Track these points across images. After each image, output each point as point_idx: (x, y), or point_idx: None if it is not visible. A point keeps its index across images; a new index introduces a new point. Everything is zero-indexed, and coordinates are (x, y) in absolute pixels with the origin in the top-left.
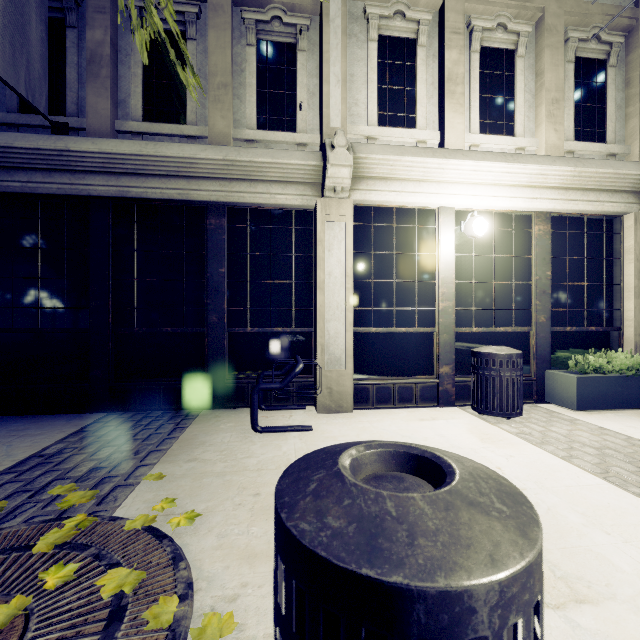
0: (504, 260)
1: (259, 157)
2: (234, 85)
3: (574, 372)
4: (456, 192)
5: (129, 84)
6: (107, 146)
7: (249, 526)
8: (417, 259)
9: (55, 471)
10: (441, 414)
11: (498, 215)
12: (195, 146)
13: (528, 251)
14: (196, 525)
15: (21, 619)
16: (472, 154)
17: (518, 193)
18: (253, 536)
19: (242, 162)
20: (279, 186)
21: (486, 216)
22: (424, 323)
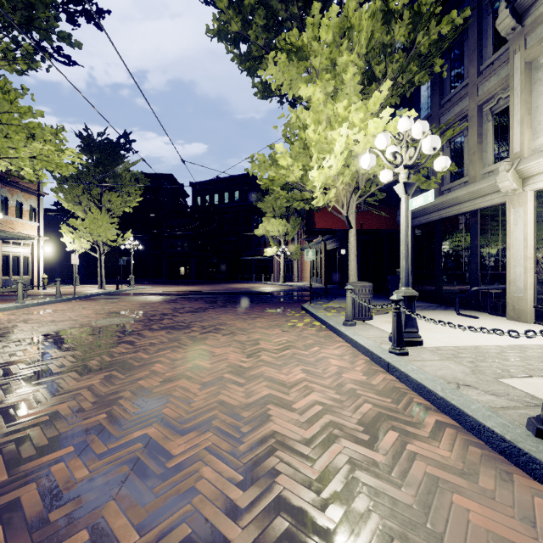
0: None
1: (481, 185)
2: (483, 146)
3: None
4: None
5: None
6: (433, 202)
7: None
8: None
9: None
10: None
11: None
12: (460, 189)
13: None
14: None
15: None
16: None
17: None
18: None
19: (475, 190)
20: (496, 194)
21: None
22: None
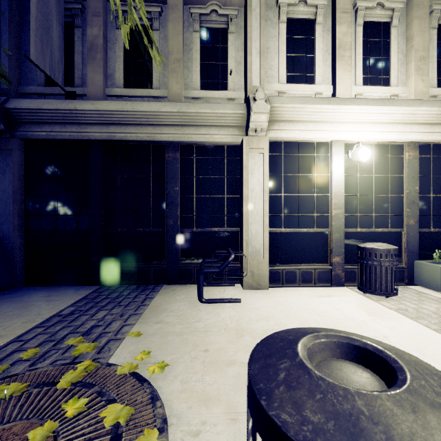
0: (382, 178)
1: (202, 109)
2: (184, 60)
3: (437, 262)
4: (345, 129)
5: (115, 63)
6: (101, 106)
7: (203, 375)
8: (315, 179)
9: (69, 327)
10: (334, 292)
11: (377, 145)
12: (158, 103)
13: (400, 171)
14: (165, 372)
15: (51, 439)
16: (358, 101)
17: (393, 128)
18: (206, 383)
19: (190, 113)
20: (216, 129)
21: (368, 146)
22: (320, 225)
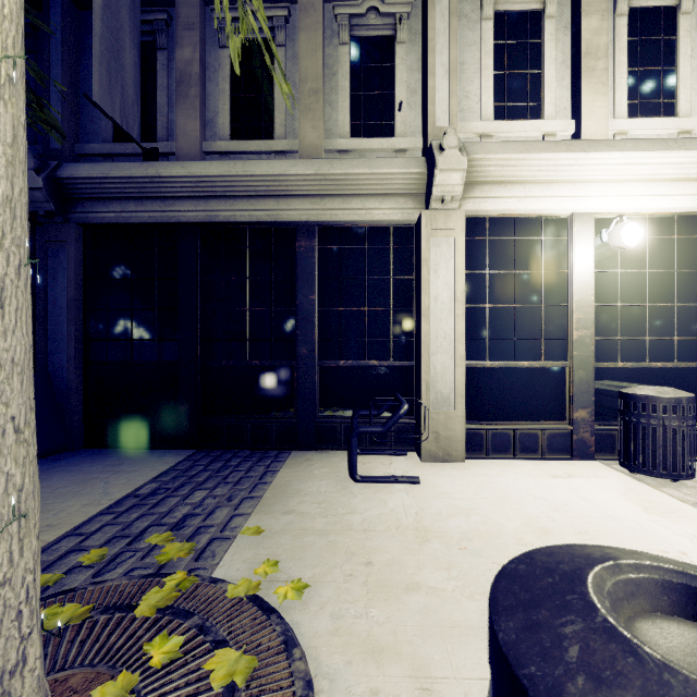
0: (662, 276)
1: (354, 168)
2: (325, 91)
3: None
4: (597, 193)
5: (217, 102)
6: (196, 169)
7: (367, 606)
8: (544, 278)
9: (151, 515)
10: (578, 470)
11: (653, 219)
12: (285, 162)
13: (696, 263)
14: (304, 598)
15: None
16: (620, 144)
17: (684, 189)
18: (374, 621)
19: (335, 175)
20: (376, 200)
21: (636, 221)
22: (553, 356)
